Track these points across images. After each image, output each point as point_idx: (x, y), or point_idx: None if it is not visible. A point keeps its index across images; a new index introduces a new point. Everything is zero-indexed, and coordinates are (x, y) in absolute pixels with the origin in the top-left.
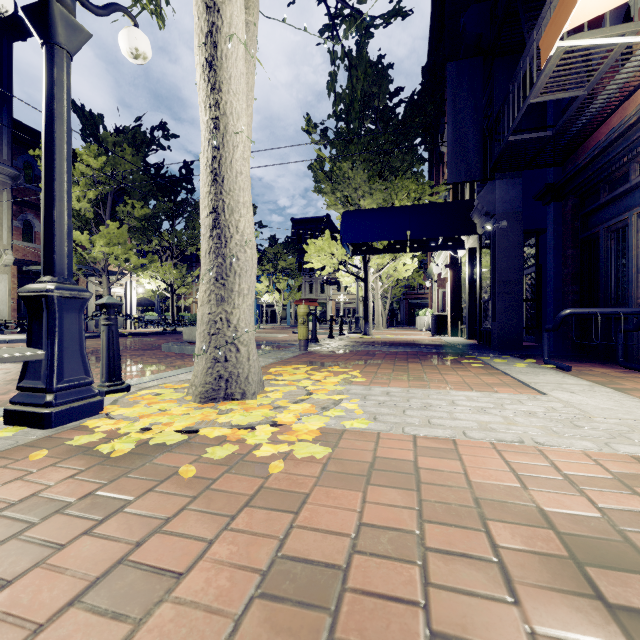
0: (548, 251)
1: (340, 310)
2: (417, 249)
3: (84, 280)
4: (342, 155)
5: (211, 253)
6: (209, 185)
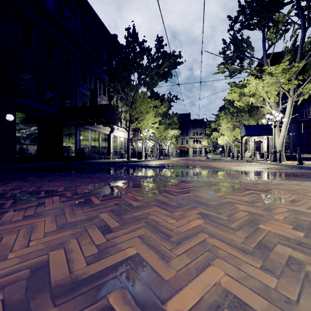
0: (303, 139)
1: (194, 151)
2: (260, 135)
3: (137, 141)
4: (252, 115)
5: (281, 146)
6: (282, 139)
